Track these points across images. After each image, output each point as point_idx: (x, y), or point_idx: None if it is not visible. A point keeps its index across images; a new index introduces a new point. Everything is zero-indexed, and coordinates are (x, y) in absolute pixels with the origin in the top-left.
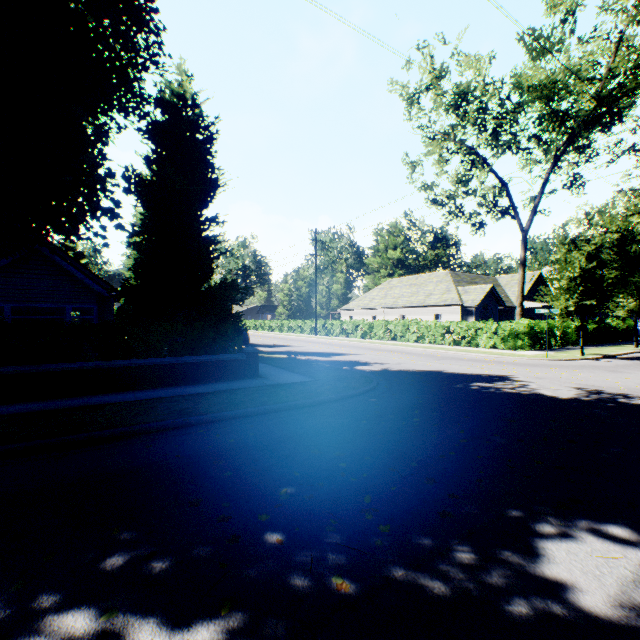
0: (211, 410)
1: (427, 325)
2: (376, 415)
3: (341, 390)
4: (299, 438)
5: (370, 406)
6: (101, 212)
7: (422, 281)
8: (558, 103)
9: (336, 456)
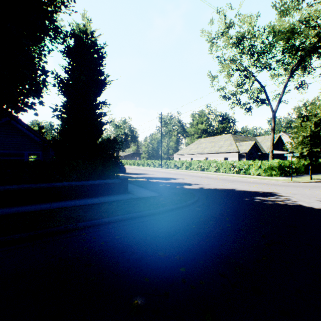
0: (94, 217)
1: (221, 163)
2: (201, 221)
3: (177, 202)
4: (150, 241)
5: (196, 214)
6: (30, 93)
7: (217, 140)
8: (294, 41)
9: (177, 260)
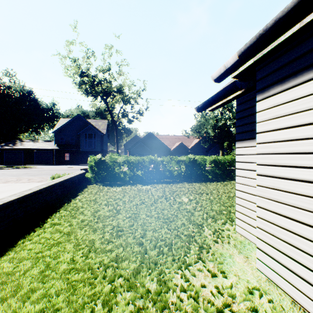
0: None
1: None
2: None
3: None
4: None
5: None
6: None
7: None
8: None
9: None
